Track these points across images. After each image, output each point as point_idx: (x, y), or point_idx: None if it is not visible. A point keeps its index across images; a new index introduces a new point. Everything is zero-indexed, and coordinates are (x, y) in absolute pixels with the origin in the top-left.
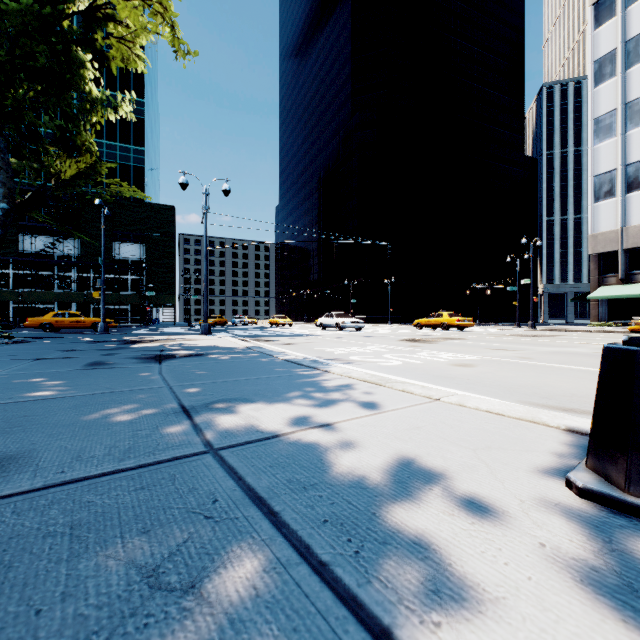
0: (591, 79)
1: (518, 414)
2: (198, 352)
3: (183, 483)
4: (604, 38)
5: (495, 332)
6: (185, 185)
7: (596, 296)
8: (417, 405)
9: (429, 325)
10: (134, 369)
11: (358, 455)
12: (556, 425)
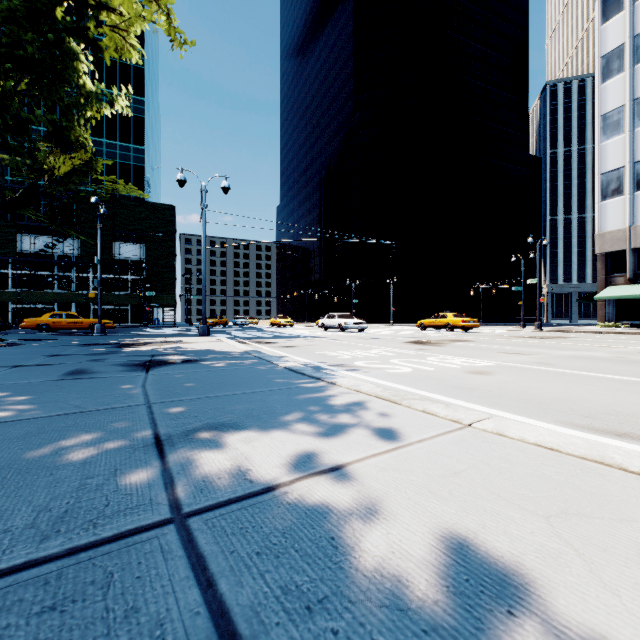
0: (598, 75)
1: (580, 451)
2: (192, 357)
3: (120, 595)
4: (611, 33)
5: (501, 333)
6: (183, 182)
7: (604, 296)
8: (446, 434)
9: (433, 326)
10: (116, 379)
11: (384, 529)
12: (638, 470)
